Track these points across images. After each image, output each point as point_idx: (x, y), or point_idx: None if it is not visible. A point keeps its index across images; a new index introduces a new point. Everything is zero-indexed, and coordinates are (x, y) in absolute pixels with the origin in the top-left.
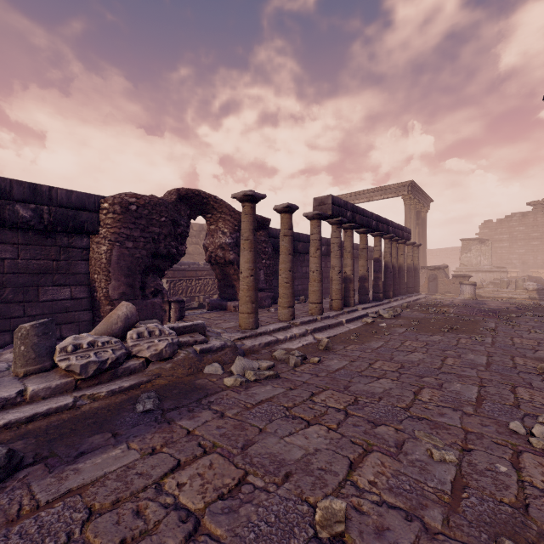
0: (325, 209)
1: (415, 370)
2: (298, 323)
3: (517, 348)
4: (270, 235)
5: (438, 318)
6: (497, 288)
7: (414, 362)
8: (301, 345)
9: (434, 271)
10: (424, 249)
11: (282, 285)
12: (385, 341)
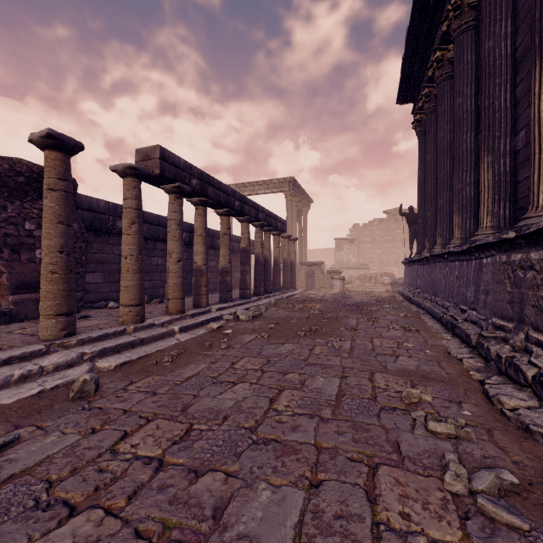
0: (151, 166)
1: (204, 443)
2: (74, 342)
3: (377, 354)
4: (85, 206)
5: (300, 317)
6: (362, 283)
7: (220, 414)
8: (34, 392)
9: (312, 267)
10: (305, 247)
11: (44, 276)
12: (212, 361)
